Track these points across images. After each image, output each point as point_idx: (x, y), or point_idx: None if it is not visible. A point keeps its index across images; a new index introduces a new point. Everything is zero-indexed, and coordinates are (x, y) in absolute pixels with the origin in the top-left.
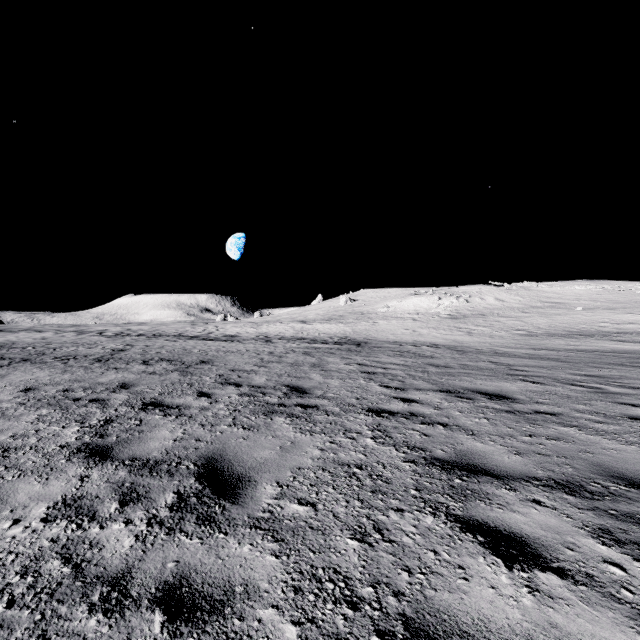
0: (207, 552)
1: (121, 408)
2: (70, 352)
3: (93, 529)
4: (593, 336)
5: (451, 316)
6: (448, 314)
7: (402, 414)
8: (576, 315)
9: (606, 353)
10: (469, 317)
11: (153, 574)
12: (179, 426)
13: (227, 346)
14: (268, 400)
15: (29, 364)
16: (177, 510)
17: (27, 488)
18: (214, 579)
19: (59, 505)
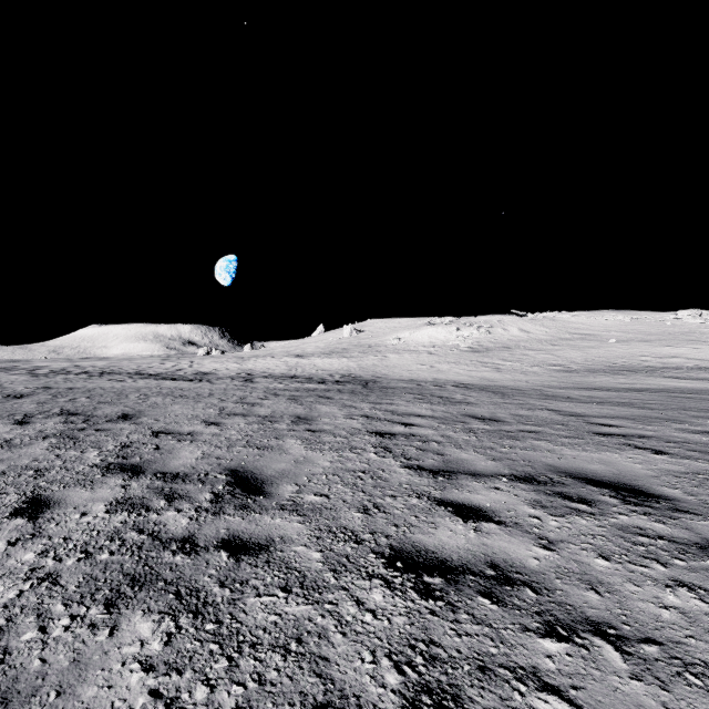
0: None
1: None
2: None
3: None
4: (641, 372)
5: (472, 349)
6: (468, 347)
7: (476, 575)
8: (611, 348)
9: (678, 394)
10: (493, 350)
11: None
12: None
13: (187, 388)
14: (165, 524)
15: None
16: None
17: None
18: None
19: None
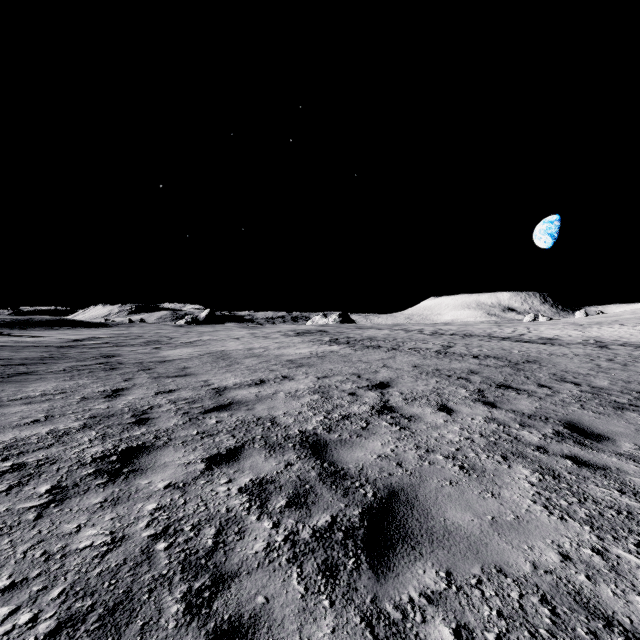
0: (586, 453)
1: (482, 385)
2: (414, 345)
3: (513, 430)
4: None
5: None
6: None
7: None
8: None
9: None
10: None
11: (557, 450)
12: (534, 401)
13: (548, 349)
14: (615, 399)
15: (399, 351)
16: (558, 436)
17: (465, 409)
18: (595, 461)
19: (487, 418)
